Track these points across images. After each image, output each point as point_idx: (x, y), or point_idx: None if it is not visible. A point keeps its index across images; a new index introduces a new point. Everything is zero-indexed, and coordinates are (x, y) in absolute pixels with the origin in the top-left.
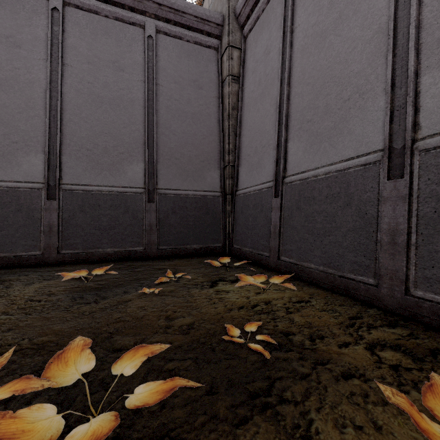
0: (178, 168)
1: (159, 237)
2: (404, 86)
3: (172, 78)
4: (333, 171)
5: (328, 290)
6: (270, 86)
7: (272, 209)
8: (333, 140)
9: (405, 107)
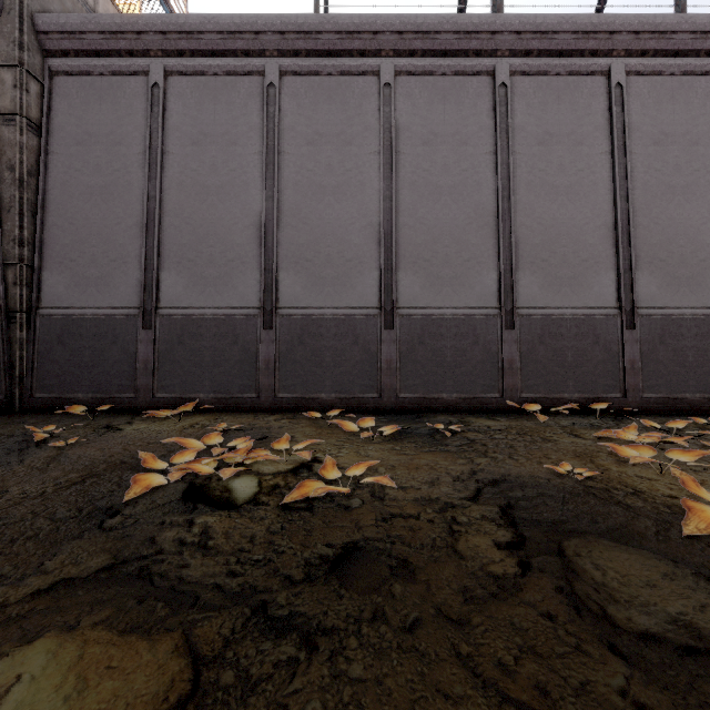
0: None
1: None
2: (271, 273)
3: None
4: (221, 314)
5: (220, 411)
6: (124, 188)
7: (140, 342)
8: (220, 288)
9: (272, 286)
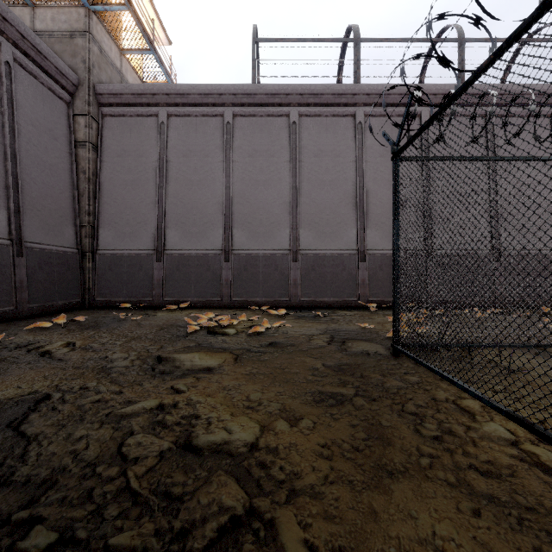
0: (40, 220)
1: (28, 295)
2: (228, 230)
3: (29, 119)
4: (200, 253)
5: (200, 308)
6: (145, 182)
7: (155, 269)
8: (199, 239)
9: (229, 237)
